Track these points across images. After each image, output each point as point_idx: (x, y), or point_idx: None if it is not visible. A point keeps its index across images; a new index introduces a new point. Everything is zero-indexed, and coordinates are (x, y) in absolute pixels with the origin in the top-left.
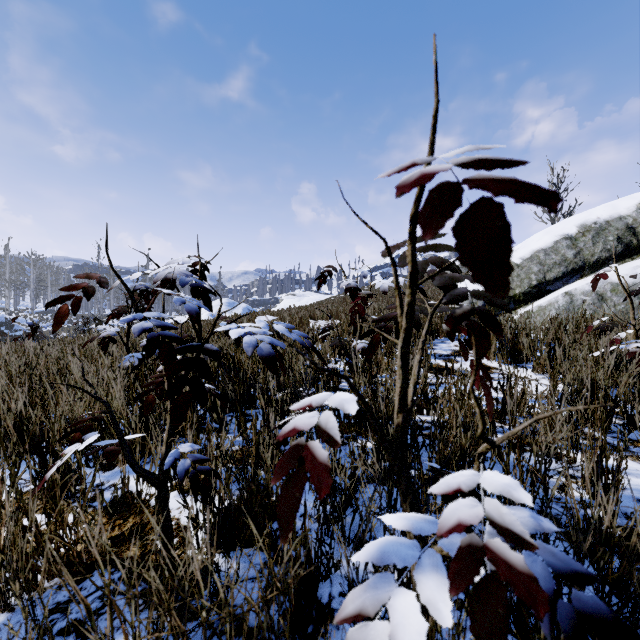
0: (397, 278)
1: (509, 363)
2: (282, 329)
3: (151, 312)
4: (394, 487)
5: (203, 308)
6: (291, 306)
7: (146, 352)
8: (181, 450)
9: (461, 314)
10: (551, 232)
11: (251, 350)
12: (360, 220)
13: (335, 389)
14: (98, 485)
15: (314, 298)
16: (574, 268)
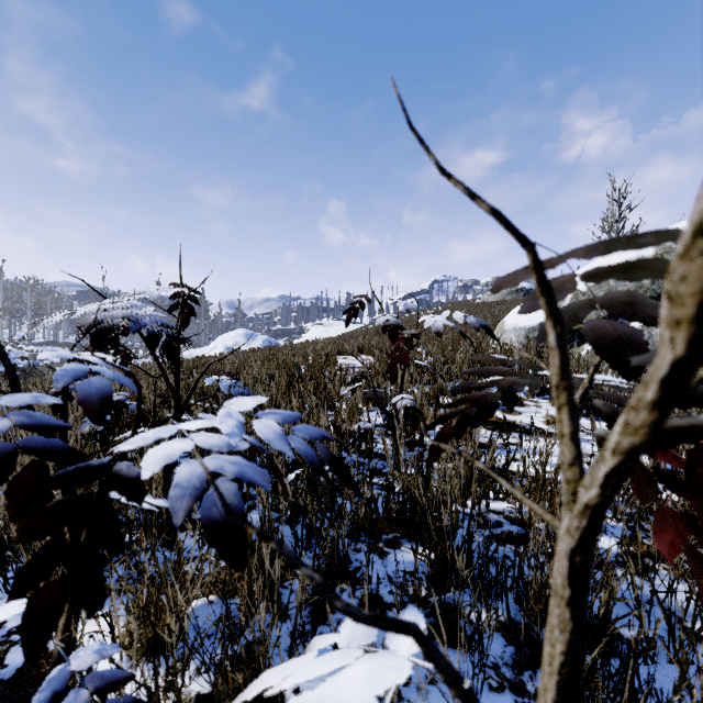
0: (564, 356)
1: (585, 416)
2: (270, 433)
3: (20, 394)
4: (465, 650)
5: (218, 340)
6: (318, 337)
7: (115, 412)
8: (74, 666)
9: (678, 427)
10: (622, 254)
11: (185, 506)
12: (458, 188)
13: (370, 472)
14: (10, 632)
15: (343, 328)
16: (652, 296)
